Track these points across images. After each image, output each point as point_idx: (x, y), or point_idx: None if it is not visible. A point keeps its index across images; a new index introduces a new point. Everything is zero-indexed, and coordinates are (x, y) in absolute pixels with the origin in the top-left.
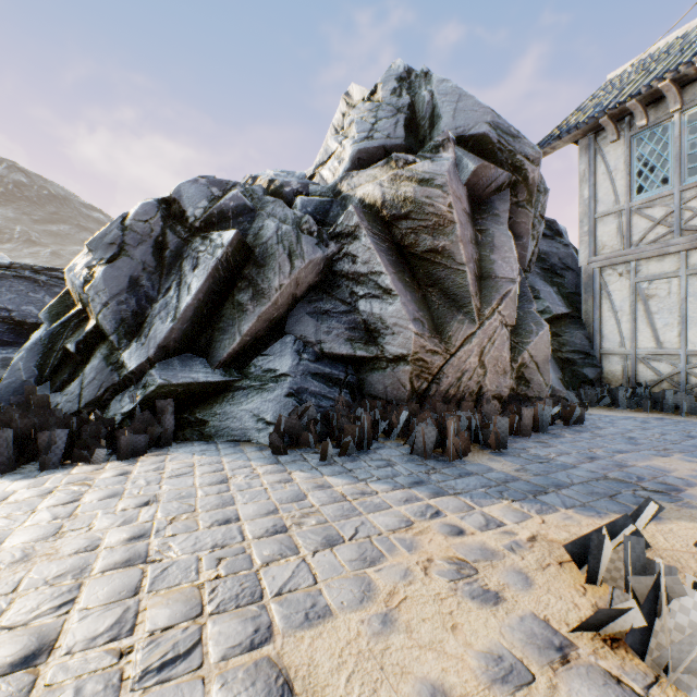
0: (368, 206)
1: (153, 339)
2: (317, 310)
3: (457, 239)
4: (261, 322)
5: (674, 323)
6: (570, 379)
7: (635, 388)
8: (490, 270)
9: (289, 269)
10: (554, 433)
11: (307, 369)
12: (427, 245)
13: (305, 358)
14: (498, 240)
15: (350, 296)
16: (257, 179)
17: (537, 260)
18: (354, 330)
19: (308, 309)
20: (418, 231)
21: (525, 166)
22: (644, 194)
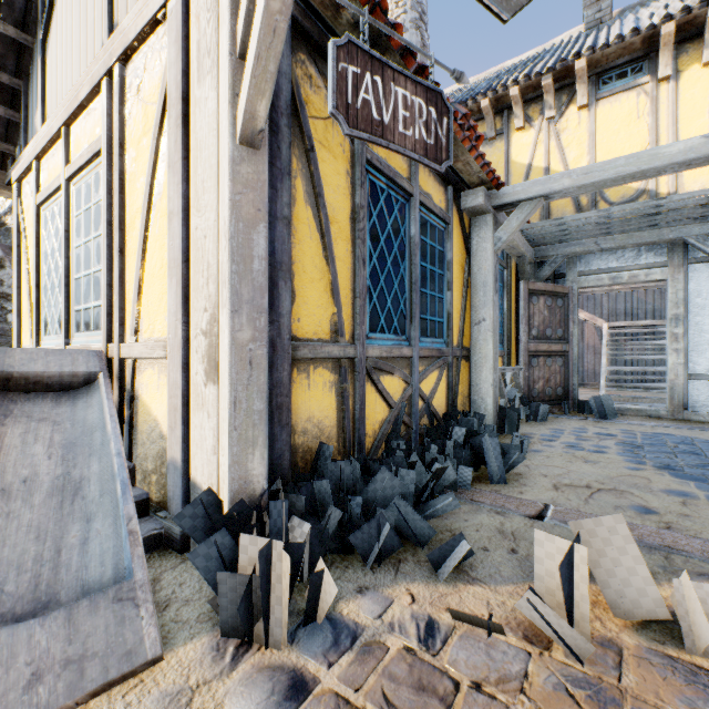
0: None
1: None
2: None
3: None
4: None
5: None
6: None
7: None
8: None
9: None
10: None
11: None
12: None
13: None
14: None
15: (1, 310)
16: None
17: None
18: (2, 336)
19: None
20: None
21: None
22: None
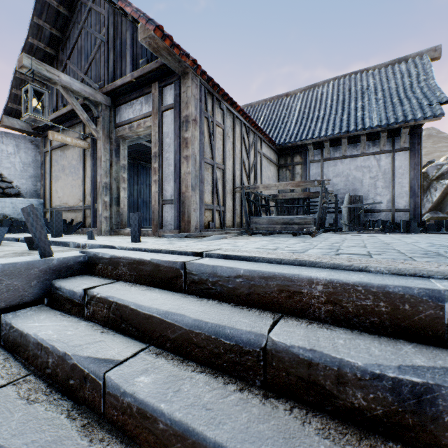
0: None
1: (426, 208)
2: None
3: None
4: None
5: None
6: None
7: None
8: None
9: None
10: None
11: None
12: None
13: None
14: None
15: None
16: None
17: None
18: None
19: None
20: None
21: None
22: None
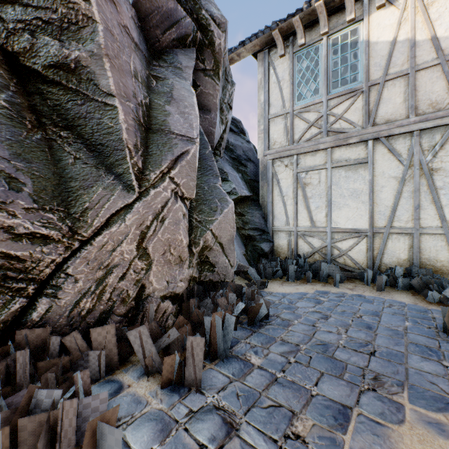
0: None
1: None
2: None
3: (101, 50)
4: None
5: (323, 206)
6: (251, 253)
7: (298, 259)
8: (163, 122)
9: None
10: (238, 358)
11: None
12: (51, 54)
13: None
14: (178, 92)
15: None
16: None
17: (227, 150)
18: None
19: None
20: (36, 28)
21: (211, 26)
22: (302, 101)
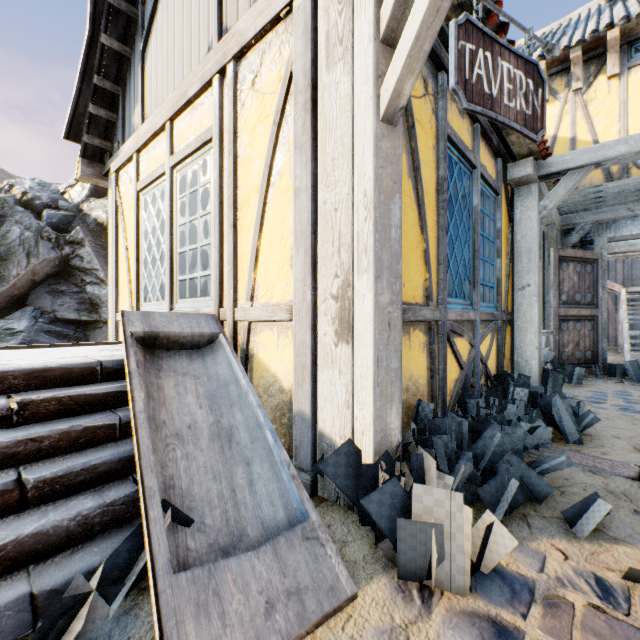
0: (100, 224)
1: None
2: (55, 290)
3: None
4: (3, 298)
5: None
6: None
7: None
8: None
9: (26, 264)
10: None
11: (42, 328)
12: None
13: (41, 321)
14: None
15: (81, 282)
16: (14, 187)
17: None
18: (82, 304)
19: (48, 290)
20: None
21: None
22: None
